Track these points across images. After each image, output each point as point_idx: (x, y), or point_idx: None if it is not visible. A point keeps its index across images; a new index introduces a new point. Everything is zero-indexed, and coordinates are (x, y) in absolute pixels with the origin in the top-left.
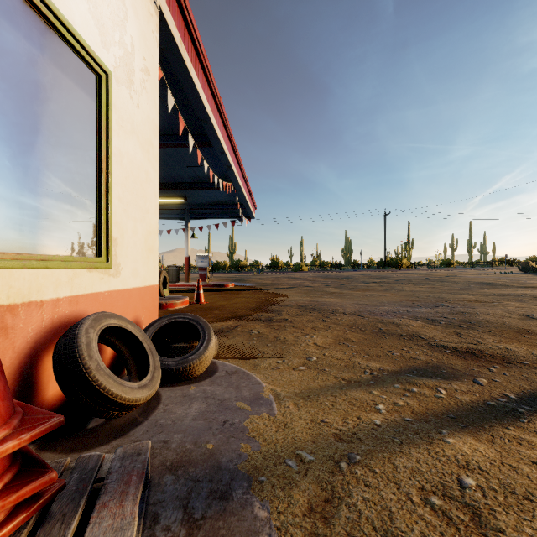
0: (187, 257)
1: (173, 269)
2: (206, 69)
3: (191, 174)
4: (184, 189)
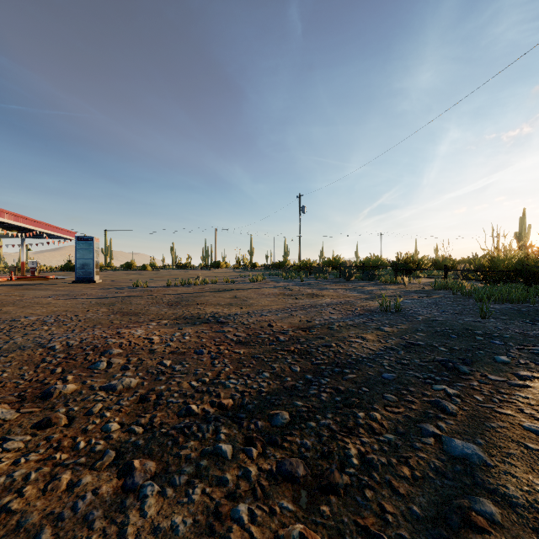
0: (23, 261)
1: (13, 268)
2: (4, 212)
3: (15, 226)
4: (14, 230)
